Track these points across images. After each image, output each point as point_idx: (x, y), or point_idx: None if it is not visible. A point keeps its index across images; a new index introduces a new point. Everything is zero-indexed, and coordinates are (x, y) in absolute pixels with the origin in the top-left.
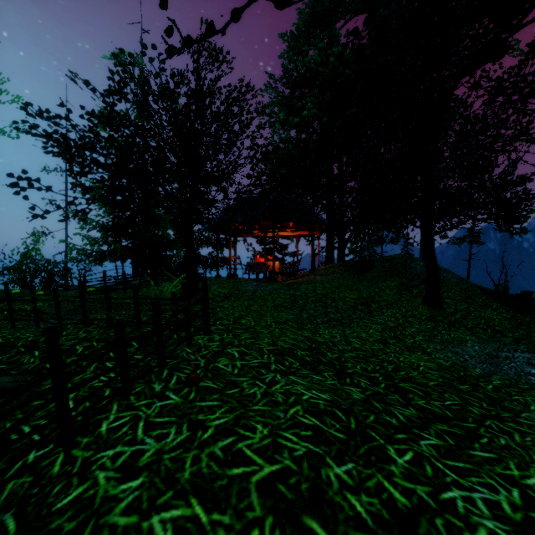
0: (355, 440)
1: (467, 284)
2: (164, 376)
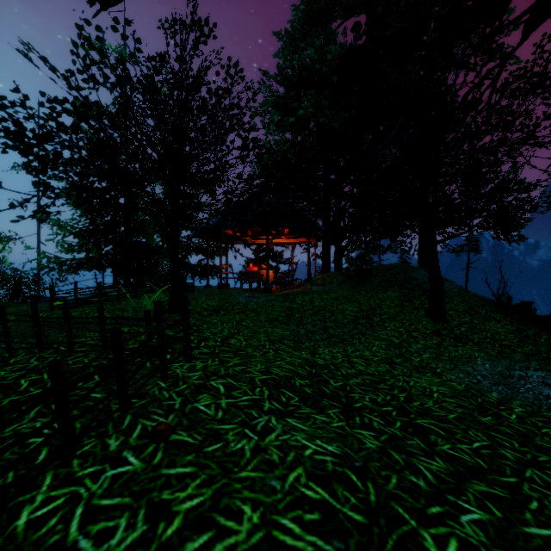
0: (379, 526)
1: (469, 295)
2: (125, 425)
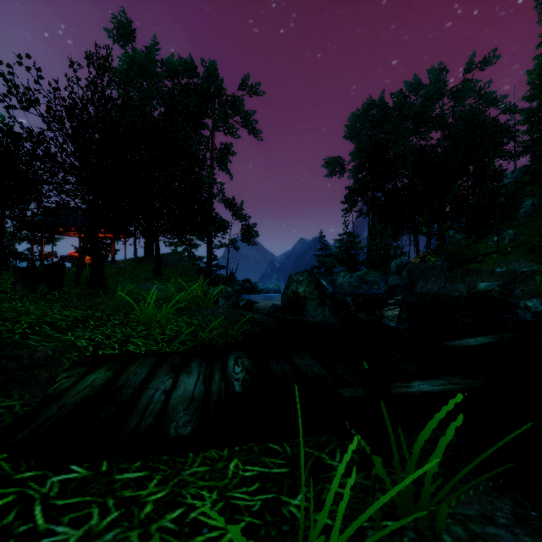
0: None
1: (192, 268)
2: None
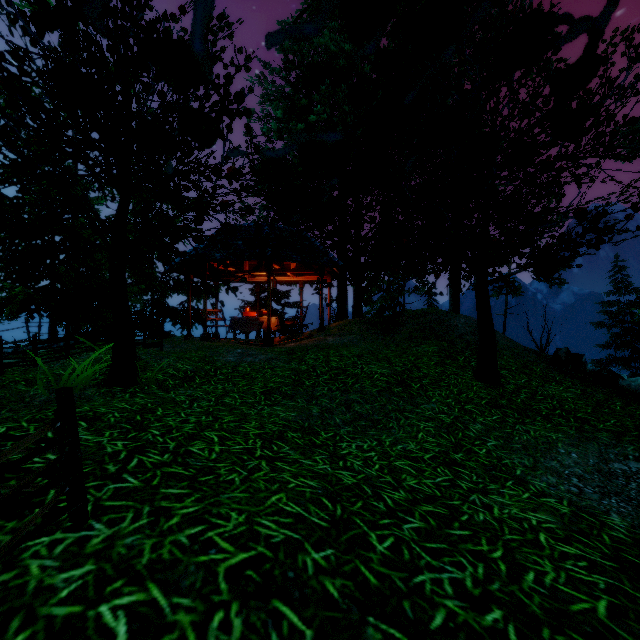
0: None
1: (519, 348)
2: None
